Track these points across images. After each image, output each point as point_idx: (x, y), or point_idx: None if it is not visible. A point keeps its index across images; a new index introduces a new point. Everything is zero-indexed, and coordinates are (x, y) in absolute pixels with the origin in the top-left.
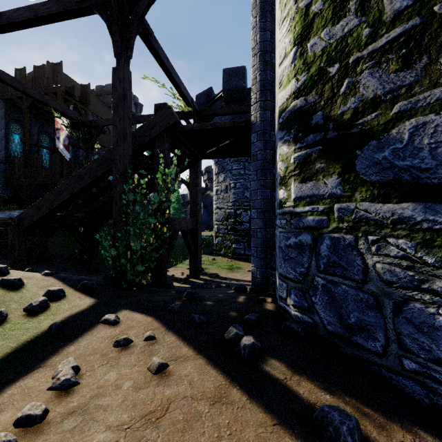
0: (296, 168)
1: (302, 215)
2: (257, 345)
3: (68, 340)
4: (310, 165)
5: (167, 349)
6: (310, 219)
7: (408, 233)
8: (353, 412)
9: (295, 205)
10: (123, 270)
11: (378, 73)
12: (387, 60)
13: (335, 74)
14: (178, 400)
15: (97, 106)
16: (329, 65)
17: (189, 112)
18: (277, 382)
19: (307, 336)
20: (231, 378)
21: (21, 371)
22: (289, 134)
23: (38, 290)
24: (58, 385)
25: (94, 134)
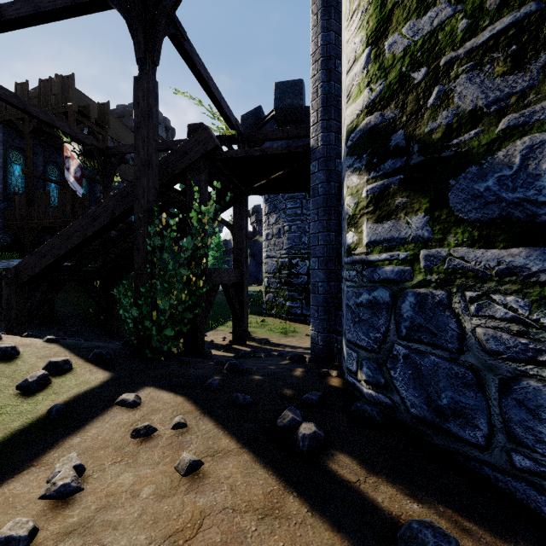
0: (370, 203)
1: (378, 264)
2: (321, 435)
3: (71, 429)
4: (388, 200)
5: (202, 441)
6: (388, 269)
7: (520, 288)
8: (451, 528)
9: (368, 252)
10: (147, 335)
11: (478, 78)
12: (491, 60)
13: (422, 80)
14: (215, 513)
15: (118, 130)
16: (413, 69)
17: (232, 136)
18: (347, 486)
19: (384, 422)
20: (285, 480)
21: (6, 472)
22: (360, 160)
23: (37, 361)
24: (53, 492)
25: (113, 164)
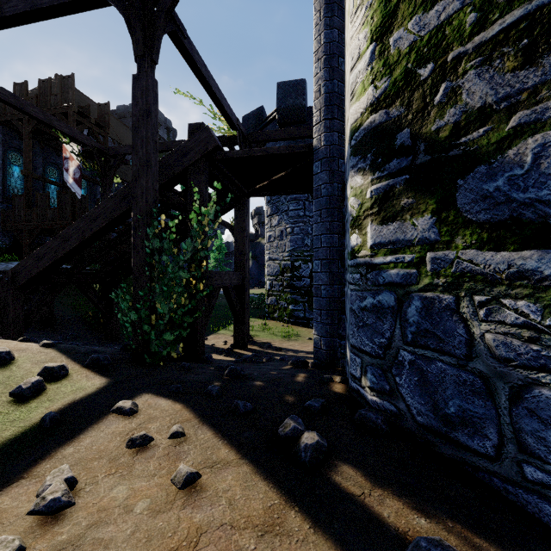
0: (374, 204)
1: (383, 267)
2: (323, 445)
3: (65, 438)
4: (393, 200)
5: (200, 451)
6: (393, 272)
7: (531, 292)
8: (460, 545)
9: (372, 254)
10: (146, 339)
11: (488, 73)
12: (501, 55)
13: (428, 77)
14: (212, 530)
15: (118, 131)
16: (419, 65)
17: (234, 136)
18: (351, 499)
19: (390, 430)
20: (287, 494)
21: None
22: (364, 160)
23: (32, 367)
24: (42, 507)
25: (113, 165)
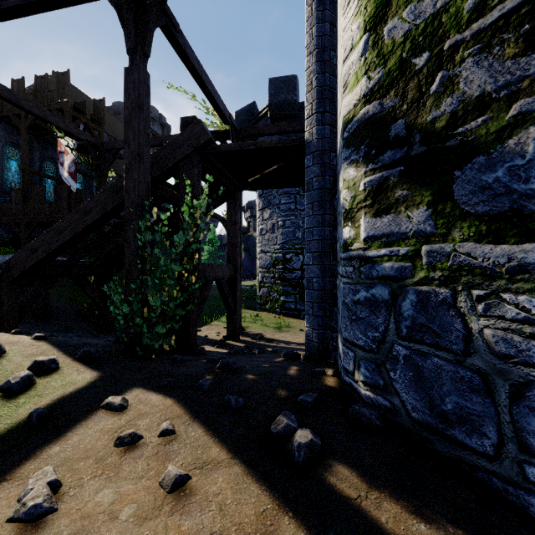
0: (368, 197)
1: (376, 260)
2: (317, 443)
3: (51, 436)
4: (387, 192)
5: (190, 450)
6: (387, 266)
7: (533, 287)
8: None
9: (366, 247)
10: (138, 332)
11: (486, 61)
12: (501, 41)
13: (424, 66)
14: None
15: (114, 127)
16: (414, 55)
17: (226, 131)
18: (347, 503)
19: (384, 426)
20: (280, 497)
21: None
22: (357, 152)
23: (23, 360)
24: (22, 514)
25: (107, 159)
